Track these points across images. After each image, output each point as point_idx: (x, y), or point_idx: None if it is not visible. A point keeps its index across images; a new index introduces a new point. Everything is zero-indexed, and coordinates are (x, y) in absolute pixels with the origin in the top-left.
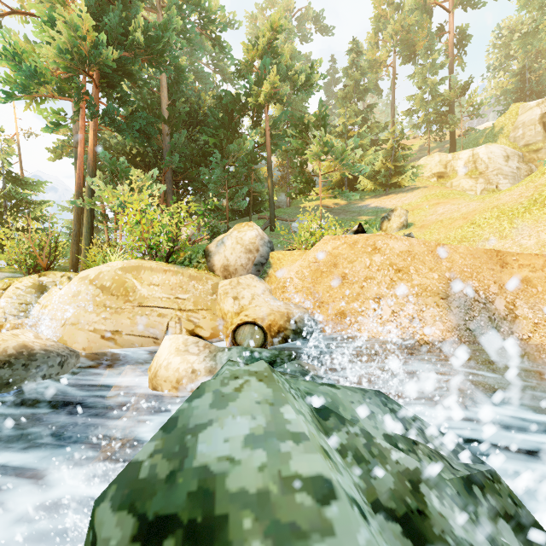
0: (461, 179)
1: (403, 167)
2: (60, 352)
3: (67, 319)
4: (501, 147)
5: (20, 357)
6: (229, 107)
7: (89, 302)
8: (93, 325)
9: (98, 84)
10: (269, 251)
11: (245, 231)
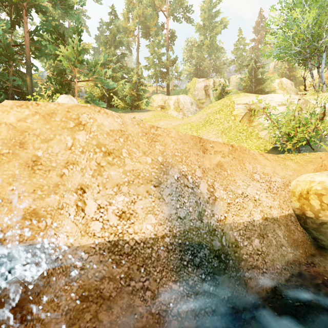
0: (172, 111)
1: (142, 96)
2: None
3: None
4: (189, 97)
5: None
6: None
7: None
8: None
9: None
10: None
11: None
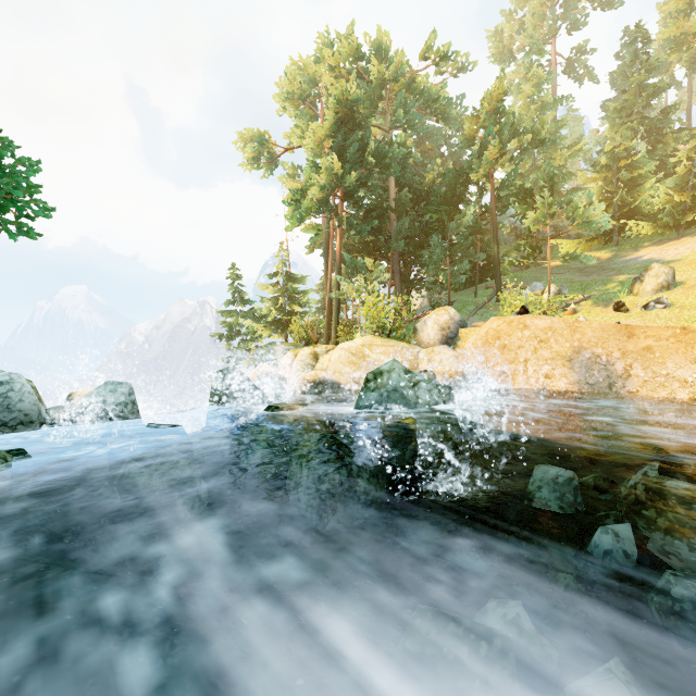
0: None
1: None
2: (337, 383)
3: (336, 370)
4: None
5: (324, 381)
6: (451, 182)
7: (346, 361)
8: (348, 374)
9: (342, 197)
10: (458, 328)
11: (441, 314)
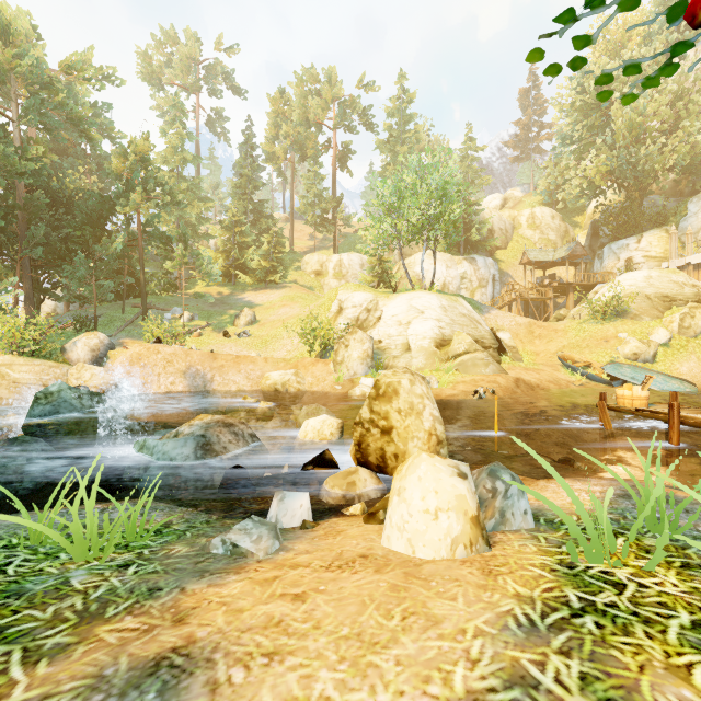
0: (330, 279)
1: (277, 267)
2: None
3: None
4: (360, 256)
5: None
6: (98, 205)
7: None
8: None
9: None
10: (108, 350)
11: (91, 338)
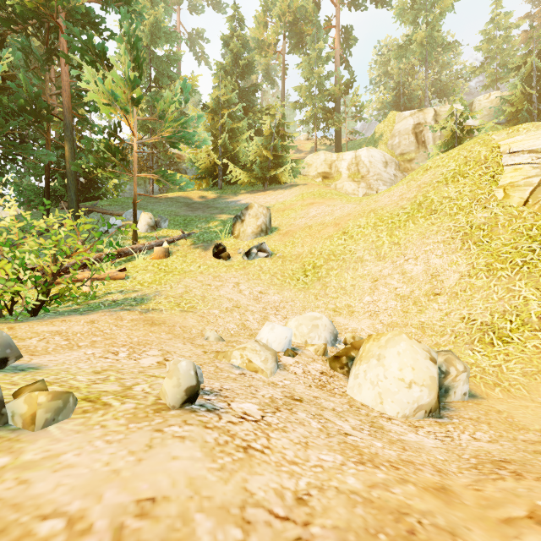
0: (344, 181)
1: (282, 159)
2: None
3: None
4: (380, 152)
5: None
6: None
7: None
8: None
9: None
10: None
11: None
